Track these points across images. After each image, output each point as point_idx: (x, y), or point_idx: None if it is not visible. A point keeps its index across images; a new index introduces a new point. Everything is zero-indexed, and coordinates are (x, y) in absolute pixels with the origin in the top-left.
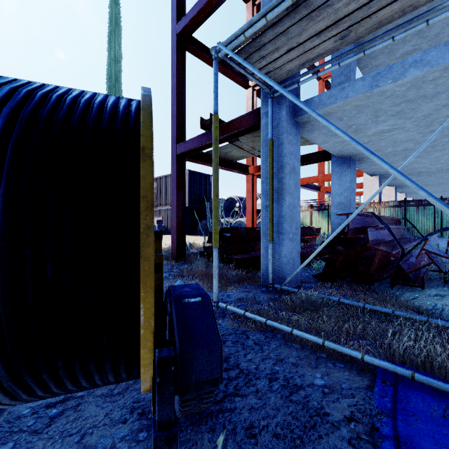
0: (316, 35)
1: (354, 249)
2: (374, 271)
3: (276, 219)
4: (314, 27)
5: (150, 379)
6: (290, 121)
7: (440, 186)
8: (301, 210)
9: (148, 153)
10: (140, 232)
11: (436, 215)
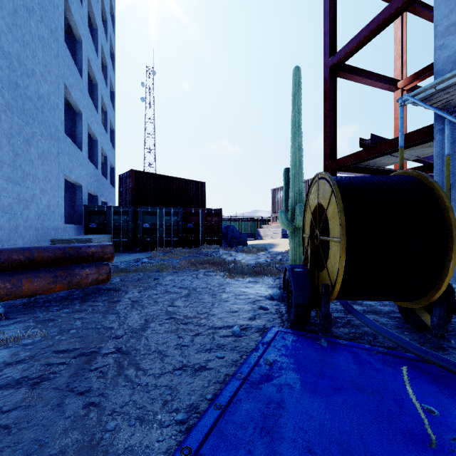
0: None
1: None
2: None
3: None
4: None
5: (440, 293)
6: None
7: None
8: None
9: (450, 209)
10: (453, 236)
11: None
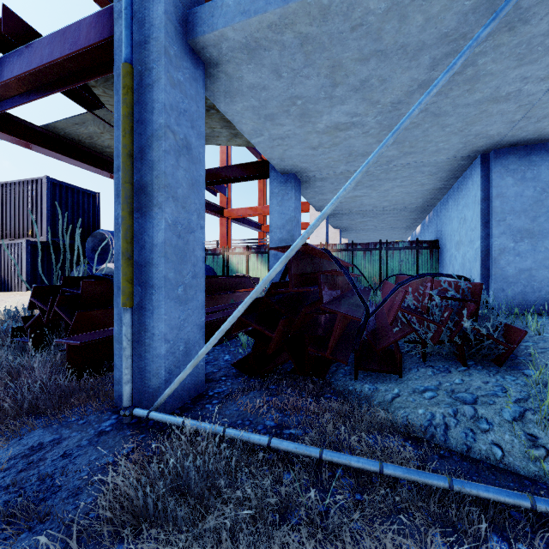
0: None
1: (300, 313)
2: (331, 352)
3: (145, 253)
4: None
5: None
6: (176, 37)
7: (379, 233)
8: (235, 252)
9: None
10: None
11: (382, 262)
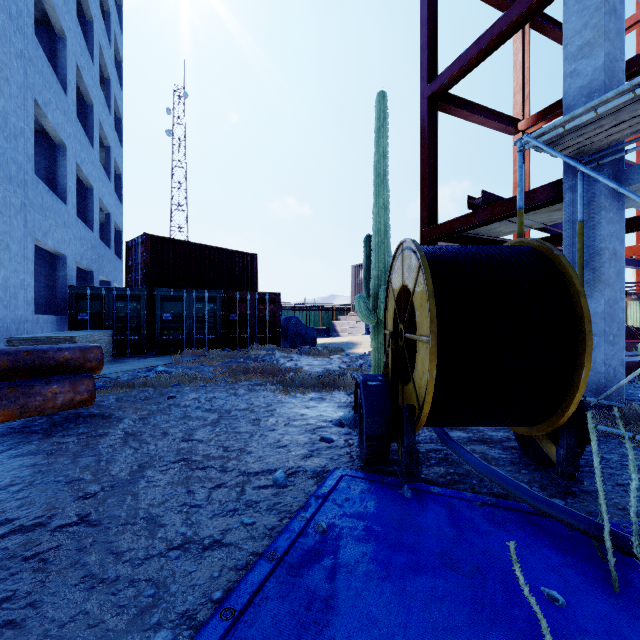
0: None
1: None
2: None
3: None
4: None
5: (569, 415)
6: (609, 194)
7: None
8: None
9: (582, 294)
10: (585, 334)
11: None
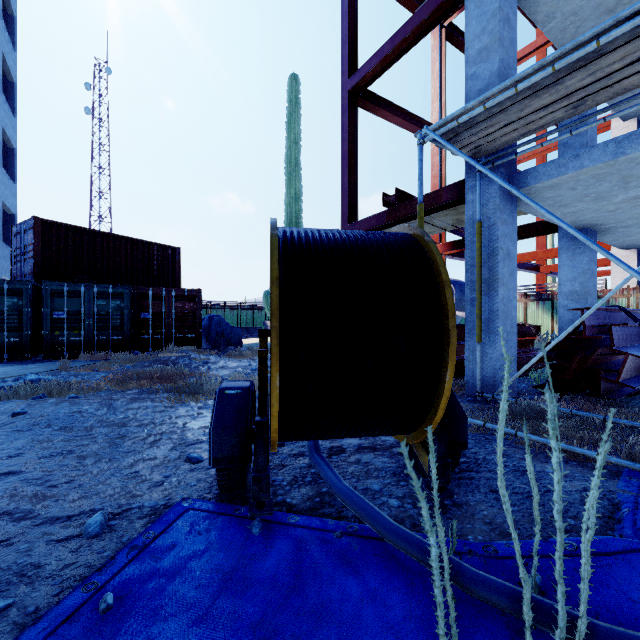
0: (542, 108)
1: (592, 353)
2: (621, 381)
3: (486, 315)
4: (540, 102)
5: (438, 422)
6: (503, 196)
7: None
8: None
9: (448, 284)
10: (449, 329)
11: None
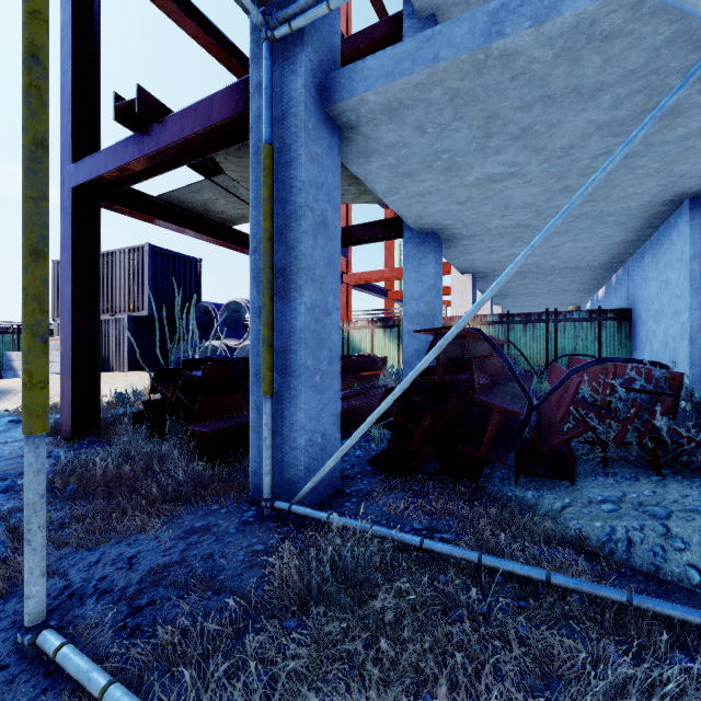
0: None
1: (448, 405)
2: (486, 451)
3: (283, 339)
4: None
5: None
6: (314, 108)
7: (545, 297)
8: (357, 326)
9: None
10: None
11: (549, 338)
